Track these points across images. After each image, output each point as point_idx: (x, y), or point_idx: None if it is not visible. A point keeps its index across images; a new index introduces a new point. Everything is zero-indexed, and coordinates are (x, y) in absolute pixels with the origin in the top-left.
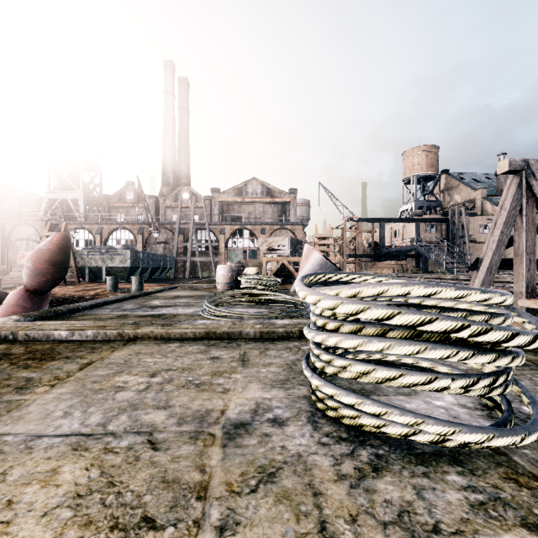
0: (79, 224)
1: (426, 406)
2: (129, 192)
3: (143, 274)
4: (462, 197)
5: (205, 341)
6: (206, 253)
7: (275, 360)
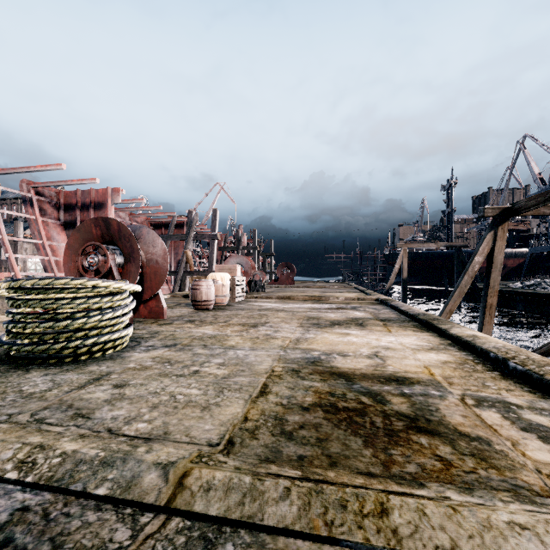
0: None
1: None
2: None
3: None
4: None
5: (70, 432)
6: None
7: (68, 376)
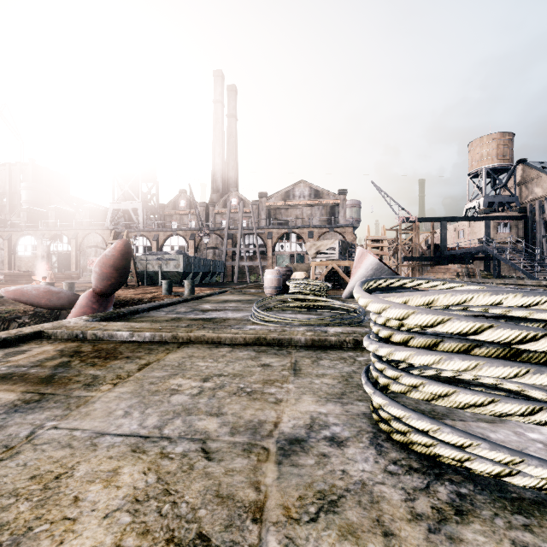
0: (138, 232)
1: (517, 438)
2: (182, 200)
3: (194, 278)
4: (545, 190)
5: (255, 347)
6: (253, 258)
7: (329, 370)
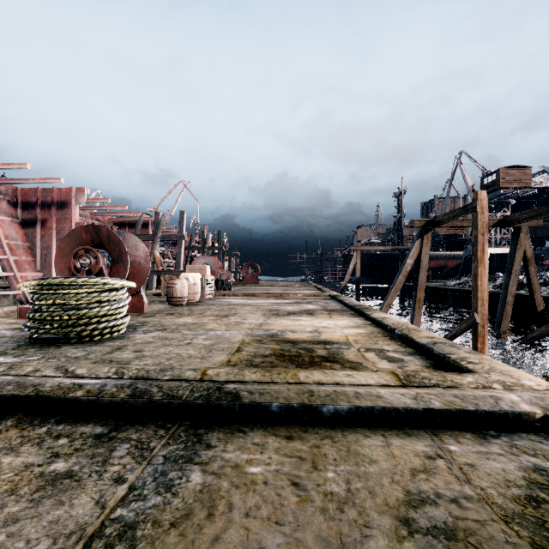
0: None
1: None
2: None
3: None
4: None
5: None
6: None
7: (94, 348)
